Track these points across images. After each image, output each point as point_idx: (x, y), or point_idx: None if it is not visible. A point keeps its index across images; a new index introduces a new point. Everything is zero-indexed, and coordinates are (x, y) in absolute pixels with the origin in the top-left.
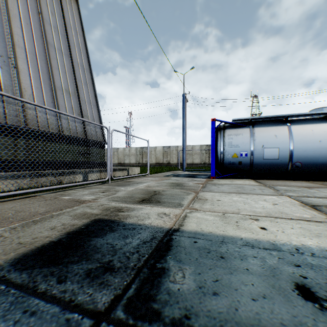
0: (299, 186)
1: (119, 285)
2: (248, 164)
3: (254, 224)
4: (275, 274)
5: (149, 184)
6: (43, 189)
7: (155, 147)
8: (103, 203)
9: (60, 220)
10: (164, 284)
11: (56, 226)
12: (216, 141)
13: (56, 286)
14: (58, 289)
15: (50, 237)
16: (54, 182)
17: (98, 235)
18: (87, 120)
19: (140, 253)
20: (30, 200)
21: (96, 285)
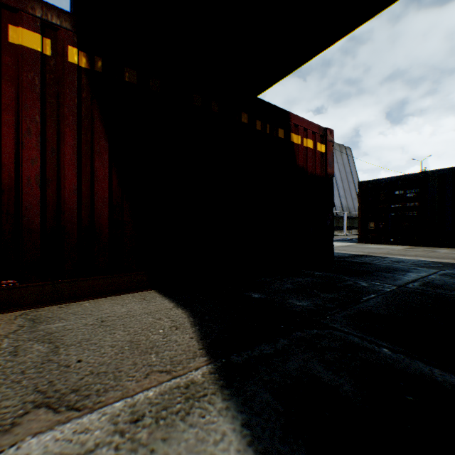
0: None
1: None
2: None
3: None
4: None
5: None
6: None
7: None
8: None
9: None
10: None
11: None
12: None
13: None
14: None
15: None
16: None
17: None
18: None
19: None
20: None
21: None
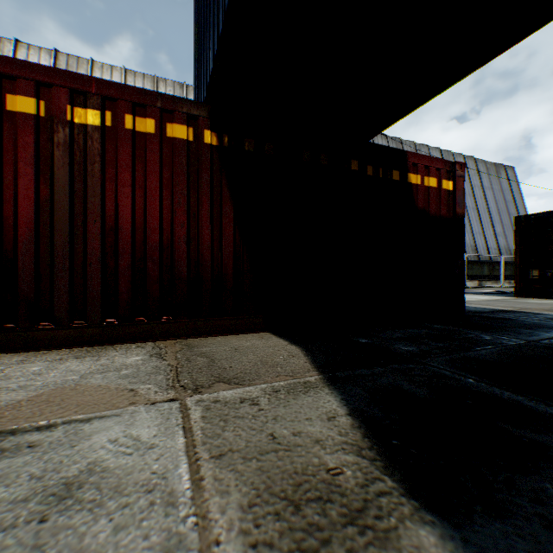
0: None
1: None
2: None
3: None
4: None
5: None
6: None
7: None
8: None
9: None
10: None
11: None
12: None
13: None
14: None
15: None
16: None
17: None
18: None
19: None
20: None
21: None
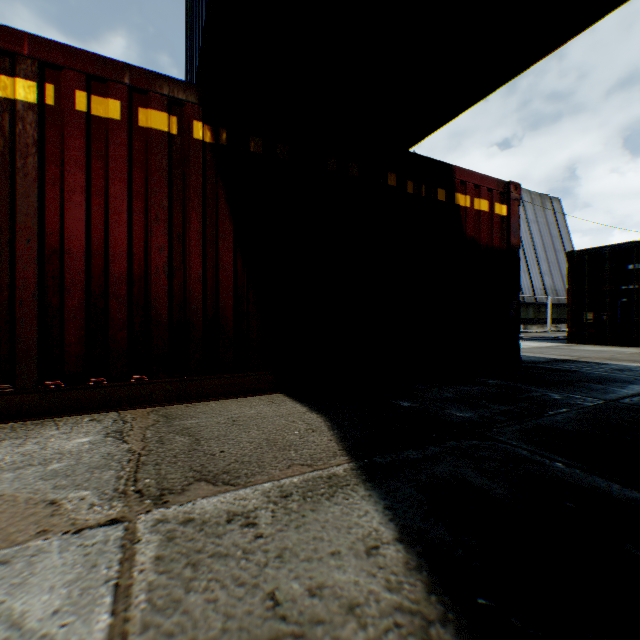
0: None
1: None
2: None
3: None
4: None
5: None
6: None
7: None
8: None
9: None
10: None
11: None
12: None
13: None
14: None
15: None
16: None
17: None
18: None
19: None
20: None
21: None
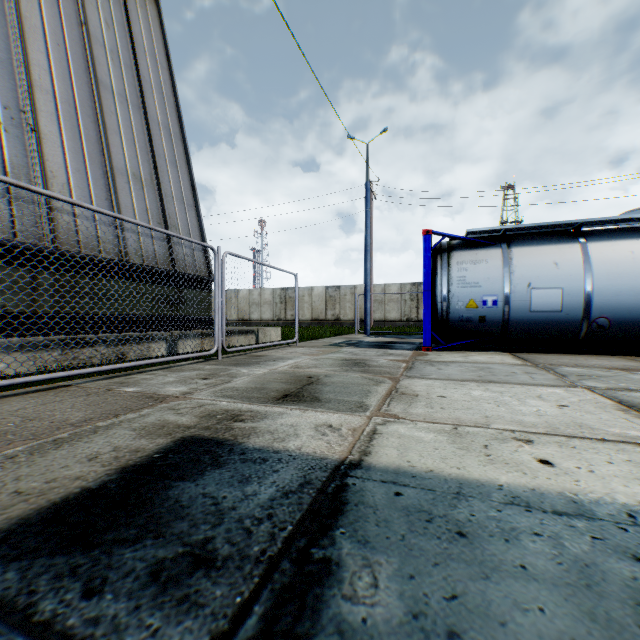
0: (607, 367)
1: (223, 605)
2: (499, 322)
3: (524, 451)
4: (590, 582)
5: (298, 362)
6: (84, 373)
7: (311, 288)
8: (204, 402)
9: (111, 439)
10: (330, 606)
11: (101, 453)
12: (434, 275)
13: (78, 605)
14: (81, 616)
15: (84, 479)
16: (107, 358)
17: (186, 476)
18: (173, 234)
19: (275, 520)
20: (58, 394)
21: (170, 604)
